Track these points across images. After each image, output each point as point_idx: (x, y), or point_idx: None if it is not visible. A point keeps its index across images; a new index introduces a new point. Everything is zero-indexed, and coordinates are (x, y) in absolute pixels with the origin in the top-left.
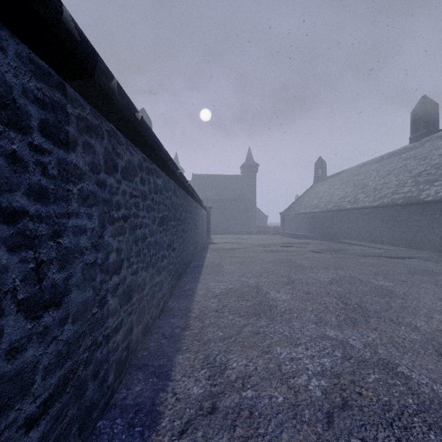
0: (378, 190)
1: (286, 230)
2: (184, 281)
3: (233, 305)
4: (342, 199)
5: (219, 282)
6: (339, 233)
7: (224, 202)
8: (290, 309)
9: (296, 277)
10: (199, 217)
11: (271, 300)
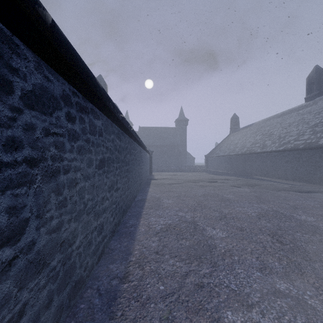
0: (282, 138)
1: (210, 168)
2: (128, 216)
3: (173, 245)
4: (253, 145)
5: (159, 217)
6: (251, 171)
7: (162, 147)
8: (229, 250)
9: (227, 212)
10: (143, 158)
11: (209, 238)
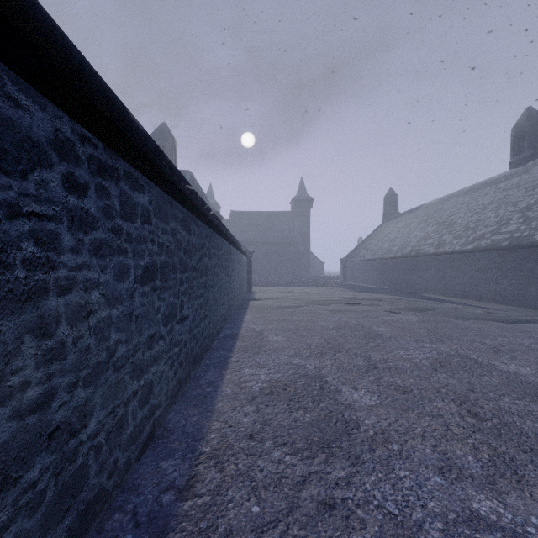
0: (471, 229)
1: (349, 281)
2: (204, 365)
3: (280, 421)
4: (422, 241)
5: (259, 368)
6: (419, 286)
7: (270, 246)
8: (383, 432)
9: (378, 358)
10: (235, 264)
11: (347, 408)
